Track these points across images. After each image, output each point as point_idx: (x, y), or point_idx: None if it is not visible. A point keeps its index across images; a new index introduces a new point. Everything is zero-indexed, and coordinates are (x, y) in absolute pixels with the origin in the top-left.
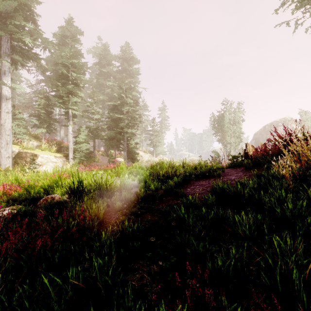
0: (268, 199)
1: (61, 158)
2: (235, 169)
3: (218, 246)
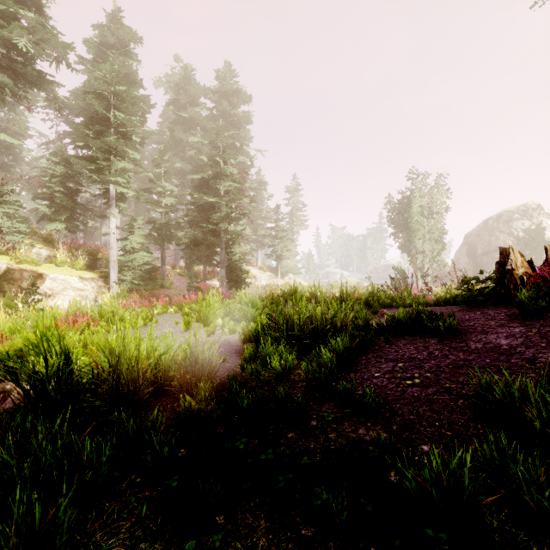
0: None
1: (95, 280)
2: (482, 312)
3: None
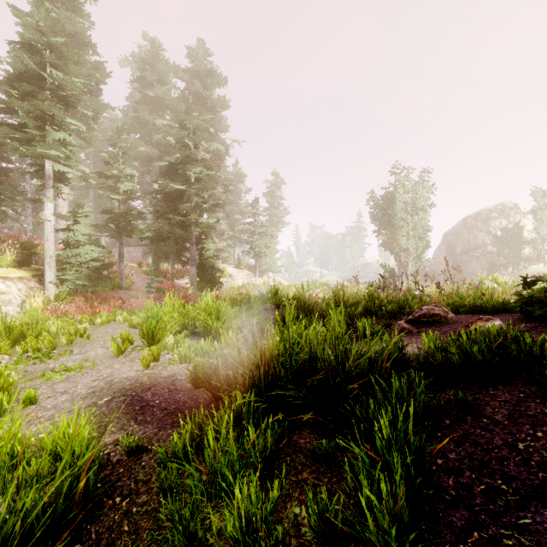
0: None
1: (25, 281)
2: None
3: None
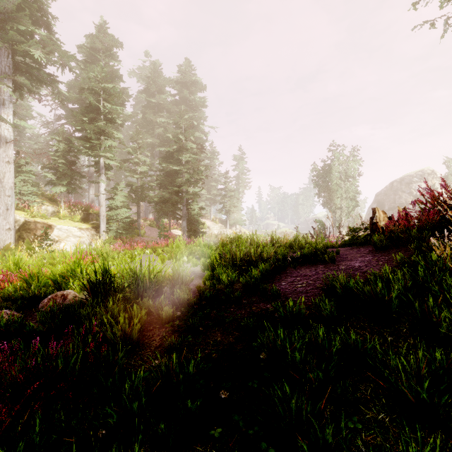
0: (448, 315)
1: (89, 230)
2: (357, 250)
3: (357, 414)
